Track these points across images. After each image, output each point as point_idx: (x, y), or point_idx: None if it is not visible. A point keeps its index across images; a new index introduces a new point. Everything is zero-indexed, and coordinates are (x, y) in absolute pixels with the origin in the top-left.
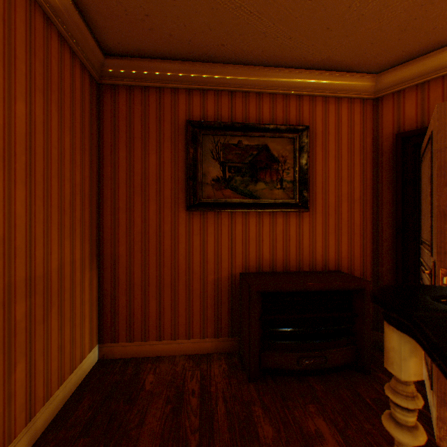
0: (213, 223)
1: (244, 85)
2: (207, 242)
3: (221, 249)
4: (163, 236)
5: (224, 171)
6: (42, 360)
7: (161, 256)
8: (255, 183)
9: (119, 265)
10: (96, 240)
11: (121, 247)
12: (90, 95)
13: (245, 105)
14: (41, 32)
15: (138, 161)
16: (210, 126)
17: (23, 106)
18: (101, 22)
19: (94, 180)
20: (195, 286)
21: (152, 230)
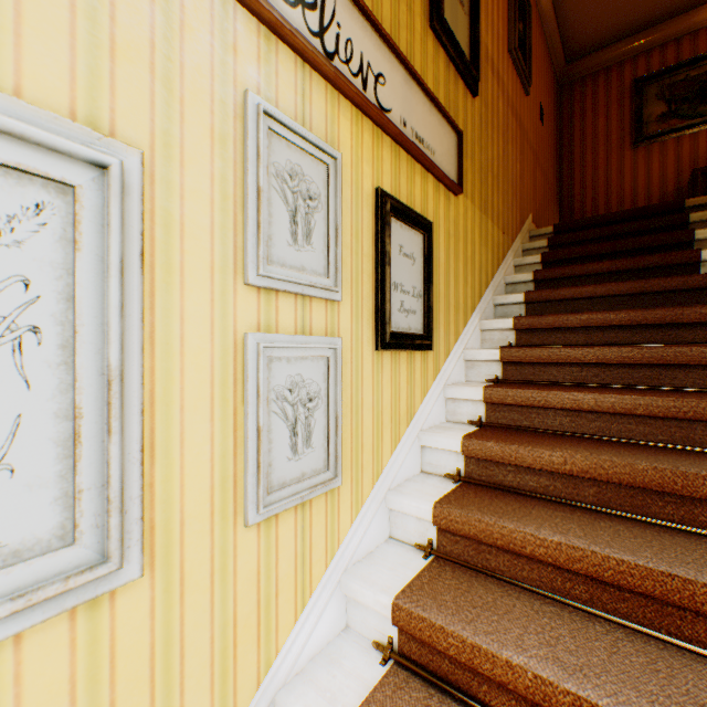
0: (656, 153)
1: (690, 28)
2: (650, 168)
3: (664, 171)
4: (608, 174)
5: (668, 107)
6: (548, 223)
7: (607, 189)
8: (704, 105)
9: (573, 203)
10: (557, 189)
11: (575, 190)
12: (555, 95)
13: (692, 44)
14: (548, 64)
15: (588, 128)
16: (653, 77)
17: (546, 99)
18: (571, 44)
19: (556, 149)
20: (639, 205)
21: (599, 172)
